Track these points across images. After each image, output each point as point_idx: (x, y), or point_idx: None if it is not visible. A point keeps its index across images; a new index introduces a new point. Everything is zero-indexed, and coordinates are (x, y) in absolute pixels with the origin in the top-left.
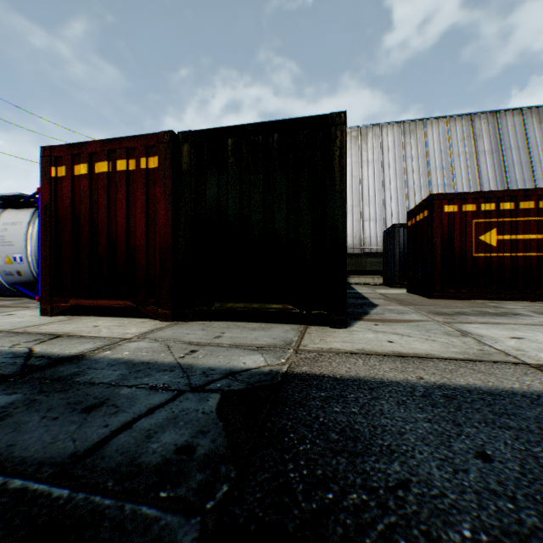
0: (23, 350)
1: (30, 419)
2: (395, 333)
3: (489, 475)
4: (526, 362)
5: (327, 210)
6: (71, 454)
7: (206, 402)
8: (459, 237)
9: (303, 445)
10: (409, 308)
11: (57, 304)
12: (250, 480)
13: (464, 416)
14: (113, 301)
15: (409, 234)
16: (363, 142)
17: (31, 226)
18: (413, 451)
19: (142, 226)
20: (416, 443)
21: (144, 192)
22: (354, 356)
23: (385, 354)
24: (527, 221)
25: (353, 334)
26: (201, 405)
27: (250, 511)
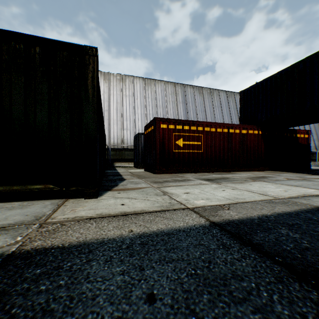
0: None
1: None
2: (128, 198)
3: None
4: (189, 207)
5: (82, 115)
6: None
7: None
8: (168, 141)
9: None
10: (142, 180)
11: None
12: None
13: (149, 258)
14: None
15: (145, 138)
16: (123, 84)
17: None
18: (96, 318)
19: None
20: (103, 305)
21: None
22: (91, 221)
23: (115, 215)
24: (194, 135)
25: (100, 202)
26: None
27: None
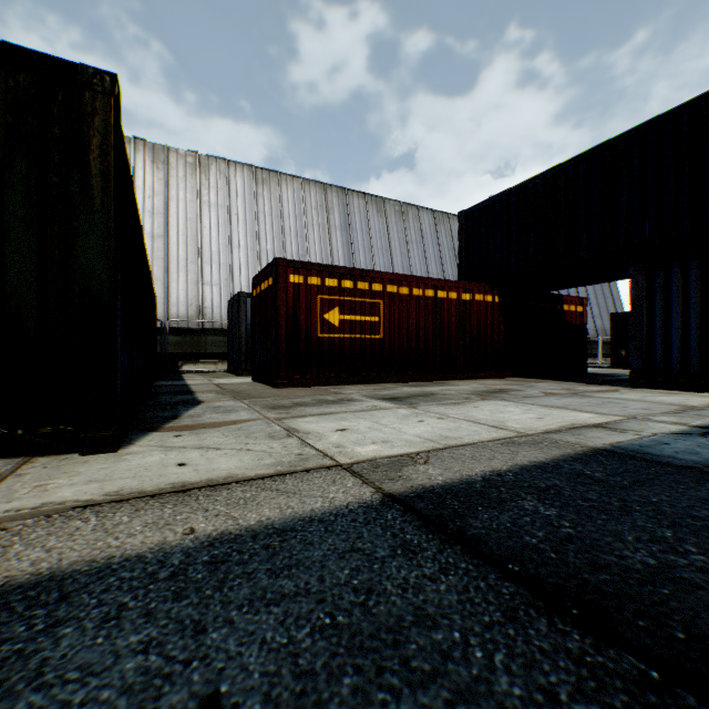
0: None
1: None
2: (200, 447)
3: None
4: (341, 463)
5: (75, 240)
6: None
7: None
8: (306, 313)
9: None
10: (243, 403)
11: None
12: None
13: (224, 599)
14: None
15: (255, 306)
16: (204, 176)
17: None
18: None
19: None
20: None
21: None
22: (86, 514)
23: (157, 492)
24: (364, 302)
25: (122, 461)
26: None
27: None
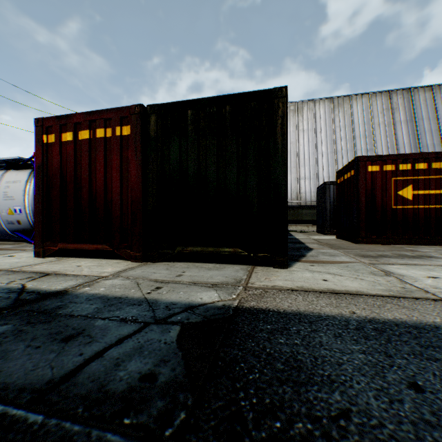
0: (17, 286)
1: (17, 348)
2: (329, 273)
3: (422, 406)
4: None
5: (270, 169)
6: (48, 381)
7: (168, 333)
8: (380, 192)
9: (252, 375)
10: (339, 251)
11: (48, 247)
12: (205, 408)
13: (394, 348)
14: (93, 245)
15: (338, 190)
16: (299, 115)
17: (28, 183)
18: (351, 381)
19: (117, 183)
20: (353, 373)
21: (119, 155)
22: (294, 293)
23: (321, 291)
24: (438, 178)
25: (293, 274)
26: (163, 336)
27: (205, 439)
